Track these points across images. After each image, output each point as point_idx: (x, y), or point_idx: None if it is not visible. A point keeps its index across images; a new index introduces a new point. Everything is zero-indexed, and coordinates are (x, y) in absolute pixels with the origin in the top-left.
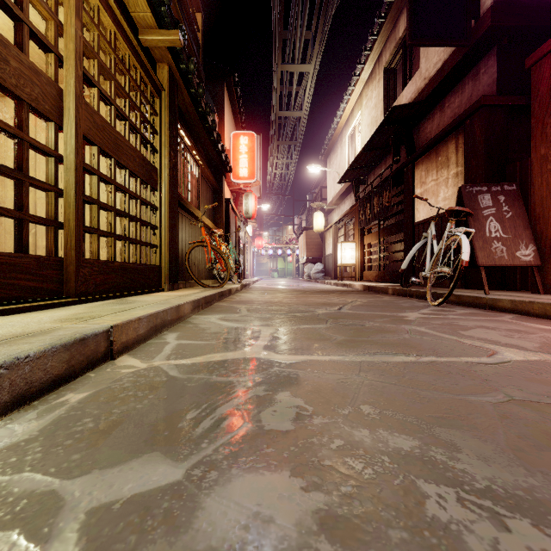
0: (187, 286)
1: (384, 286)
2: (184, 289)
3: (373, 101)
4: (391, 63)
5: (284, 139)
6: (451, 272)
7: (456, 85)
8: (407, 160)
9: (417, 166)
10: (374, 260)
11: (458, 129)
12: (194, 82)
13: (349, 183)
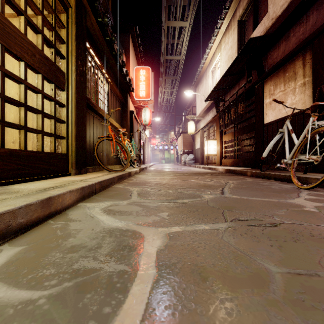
0: (96, 170)
1: (243, 169)
2: (91, 173)
3: (229, 44)
4: (243, 16)
5: (169, 76)
6: (320, 159)
7: (301, 18)
8: (258, 79)
9: (267, 83)
10: (229, 152)
11: (305, 49)
12: (99, 10)
13: (211, 102)
